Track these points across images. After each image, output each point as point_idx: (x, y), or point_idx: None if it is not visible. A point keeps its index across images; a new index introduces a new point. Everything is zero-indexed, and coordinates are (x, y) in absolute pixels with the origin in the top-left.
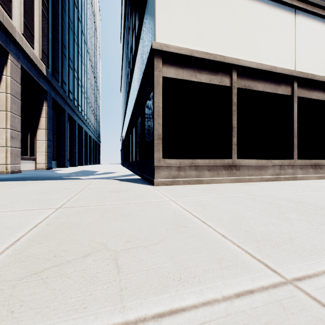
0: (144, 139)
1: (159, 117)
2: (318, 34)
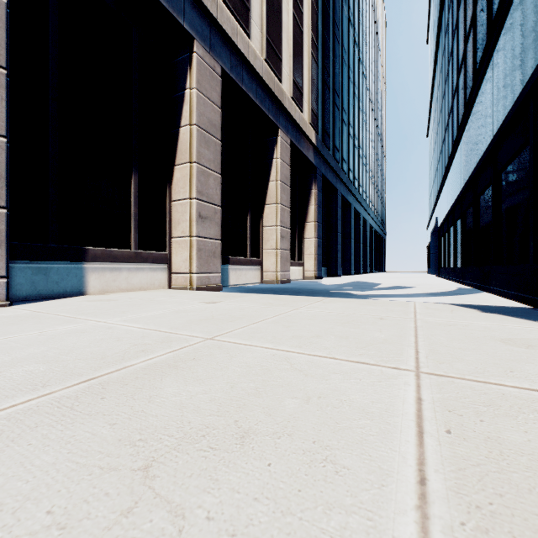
0: None
1: None
2: None
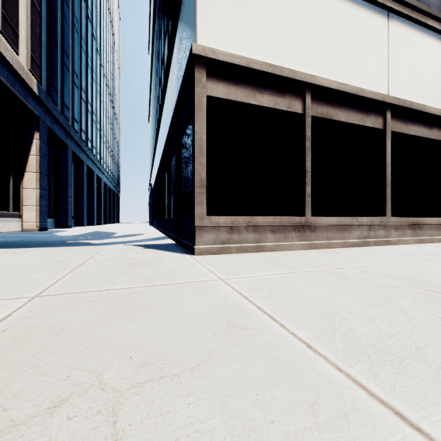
0: (180, 188)
1: (202, 155)
2: (417, 48)
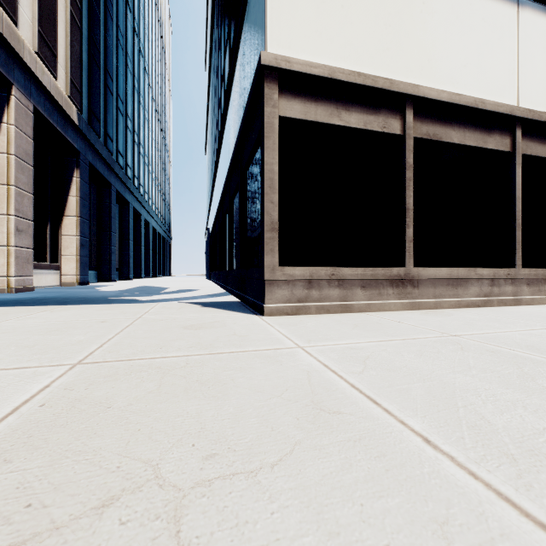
0: (245, 233)
1: (273, 190)
2: None
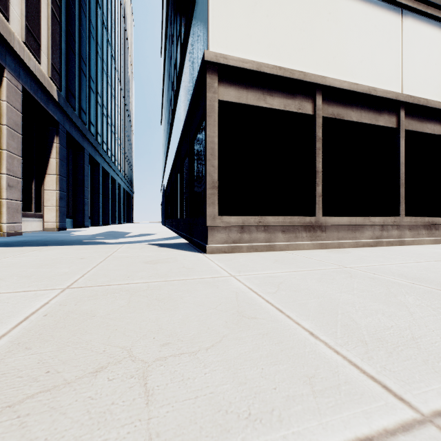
0: (193, 189)
1: (214, 157)
2: (433, 44)
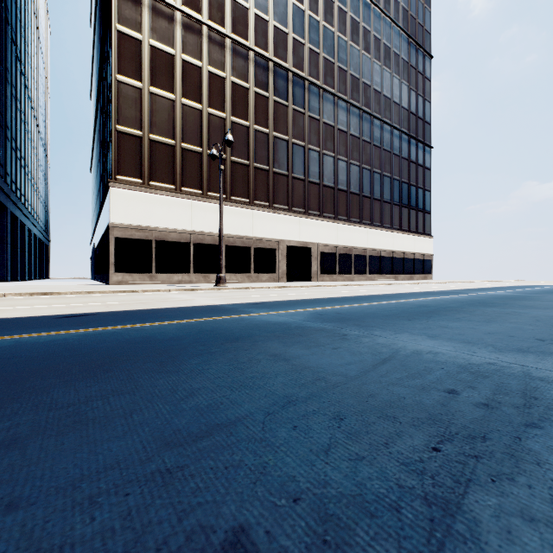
0: (109, 261)
1: (112, 255)
2: (207, 211)
